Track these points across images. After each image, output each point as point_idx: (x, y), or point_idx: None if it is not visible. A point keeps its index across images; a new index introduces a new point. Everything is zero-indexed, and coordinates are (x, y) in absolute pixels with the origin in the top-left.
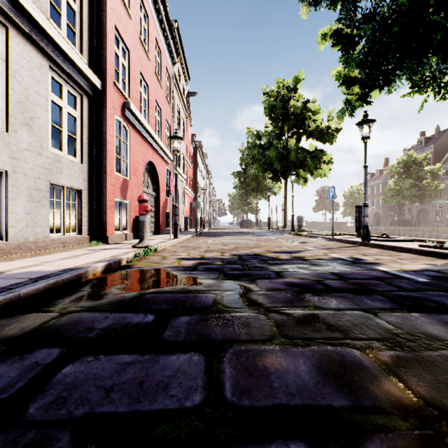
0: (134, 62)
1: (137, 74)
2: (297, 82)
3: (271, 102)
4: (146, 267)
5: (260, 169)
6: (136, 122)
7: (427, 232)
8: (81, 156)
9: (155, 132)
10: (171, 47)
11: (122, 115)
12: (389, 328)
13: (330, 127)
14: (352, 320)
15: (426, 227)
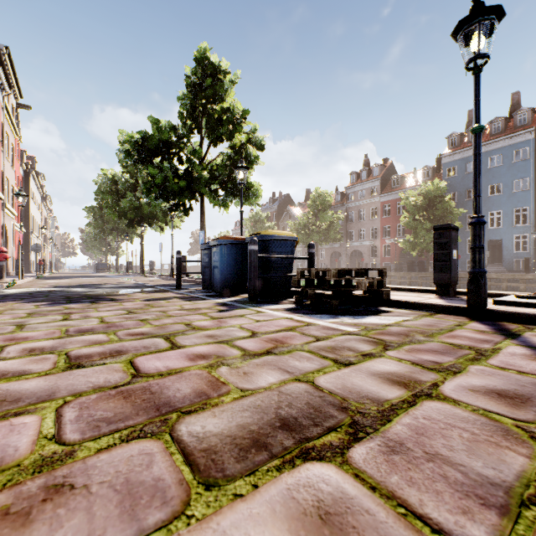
0: None
1: None
2: None
3: None
4: (23, 288)
5: (114, 215)
6: None
7: None
8: None
9: None
10: (2, 80)
11: None
12: (114, 289)
13: None
14: (107, 289)
15: None
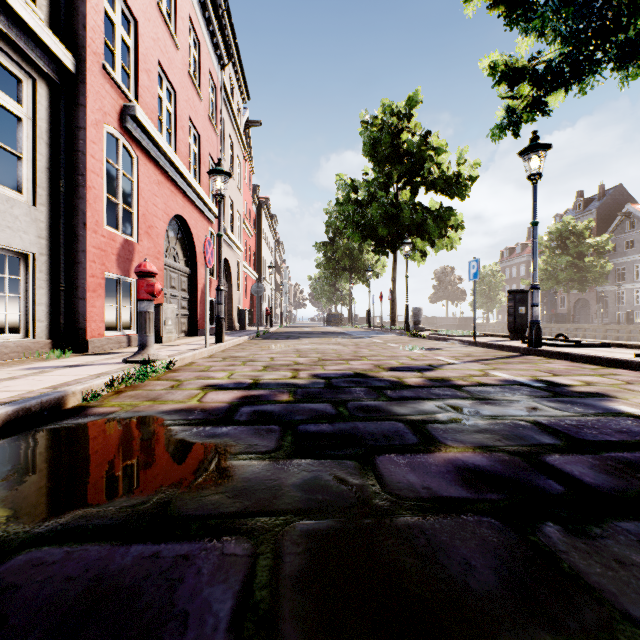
0: (147, 43)
1: (153, 65)
2: (412, 106)
3: (373, 134)
4: (121, 411)
5: (356, 235)
6: (149, 145)
7: (590, 332)
8: (33, 191)
9: (187, 169)
10: (216, 37)
11: (120, 128)
12: None
13: (461, 174)
14: None
15: (589, 325)
